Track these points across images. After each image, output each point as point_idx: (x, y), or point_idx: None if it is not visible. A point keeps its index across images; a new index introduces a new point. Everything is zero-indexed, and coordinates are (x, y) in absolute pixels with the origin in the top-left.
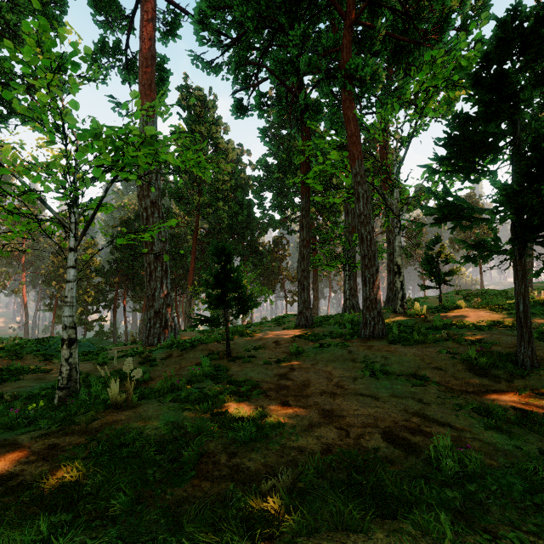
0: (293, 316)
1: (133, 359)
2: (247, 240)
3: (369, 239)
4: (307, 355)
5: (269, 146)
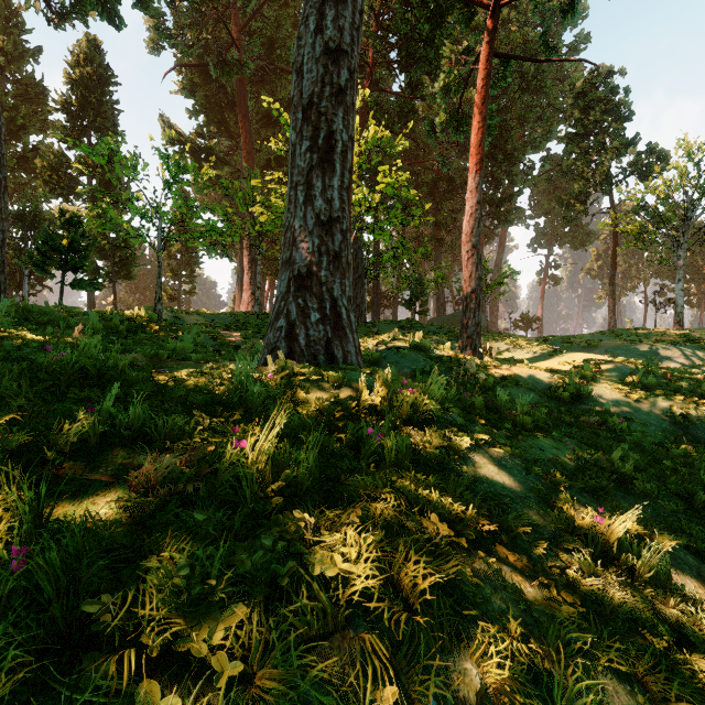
0: None
1: None
2: None
3: None
4: None
5: None
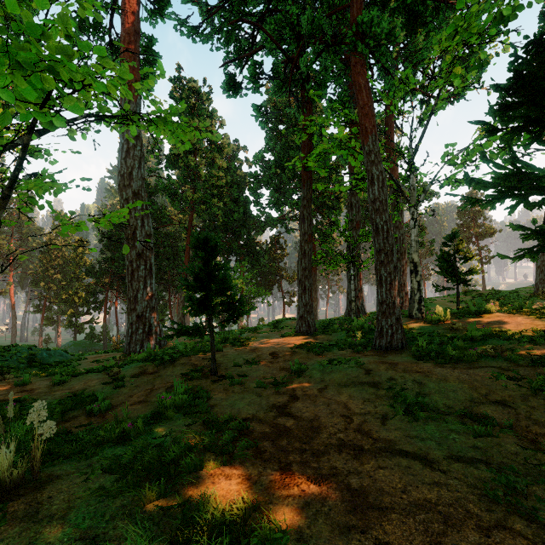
0: (292, 320)
1: (98, 377)
2: (243, 238)
3: (385, 230)
4: (312, 375)
5: (266, 127)
